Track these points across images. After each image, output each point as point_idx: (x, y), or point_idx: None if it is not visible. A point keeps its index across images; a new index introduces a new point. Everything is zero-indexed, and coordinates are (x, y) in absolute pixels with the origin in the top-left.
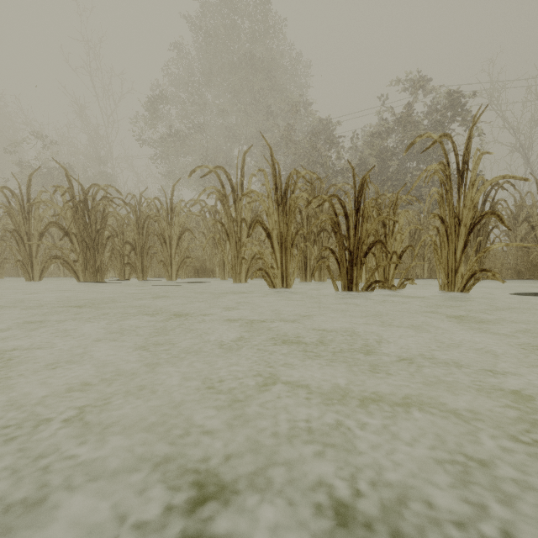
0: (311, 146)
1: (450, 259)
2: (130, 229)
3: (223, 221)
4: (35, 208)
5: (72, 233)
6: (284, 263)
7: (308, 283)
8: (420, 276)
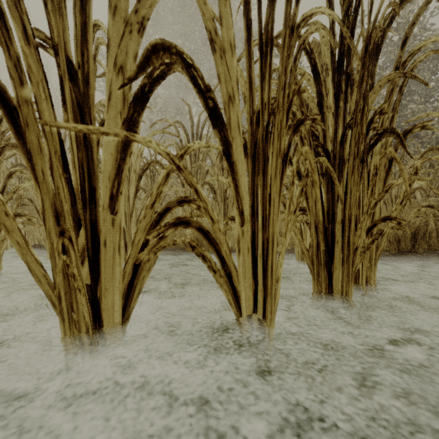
0: None
1: None
2: None
3: None
4: None
5: None
6: None
7: (335, 295)
8: None
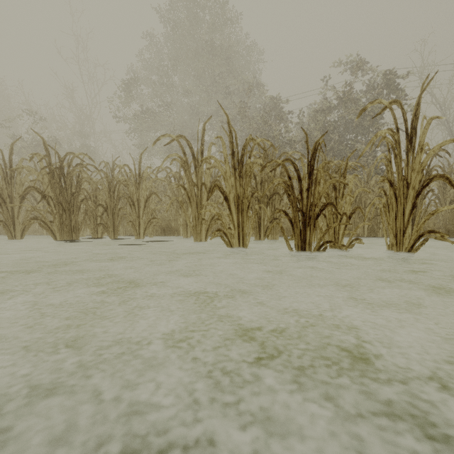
0: (263, 121)
1: (399, 220)
2: (103, 192)
3: (186, 186)
4: (17, 173)
5: (48, 196)
6: (240, 224)
7: (261, 241)
8: (361, 235)
